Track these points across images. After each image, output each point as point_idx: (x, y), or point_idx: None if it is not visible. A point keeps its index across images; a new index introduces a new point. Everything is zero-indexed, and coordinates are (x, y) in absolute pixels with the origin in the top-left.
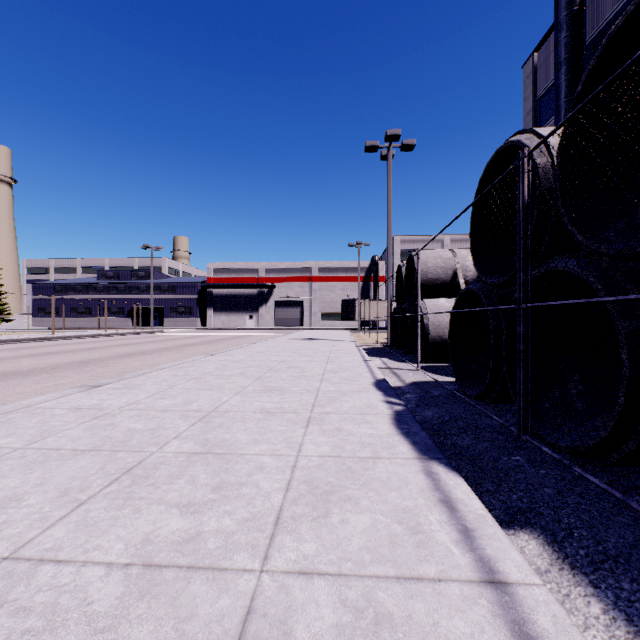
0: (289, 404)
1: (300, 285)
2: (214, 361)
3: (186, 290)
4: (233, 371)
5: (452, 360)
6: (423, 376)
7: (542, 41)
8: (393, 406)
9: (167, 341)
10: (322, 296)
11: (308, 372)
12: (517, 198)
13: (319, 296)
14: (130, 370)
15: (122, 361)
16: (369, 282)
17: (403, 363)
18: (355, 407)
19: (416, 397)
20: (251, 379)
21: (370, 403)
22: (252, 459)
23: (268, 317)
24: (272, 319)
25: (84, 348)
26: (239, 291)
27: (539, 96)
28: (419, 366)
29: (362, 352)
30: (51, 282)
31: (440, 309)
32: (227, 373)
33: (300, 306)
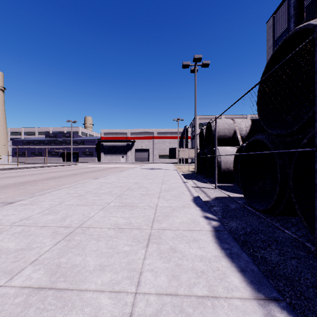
0: (136, 219)
1: (148, 141)
2: (96, 183)
3: (90, 143)
4: (105, 190)
5: (241, 184)
6: (220, 193)
7: (278, 8)
8: (210, 221)
9: (77, 170)
10: (159, 146)
11: (150, 191)
12: (315, 63)
13: (157, 146)
14: (47, 188)
15: (46, 182)
16: (183, 139)
17: (206, 183)
18: (183, 223)
19: (220, 209)
20: (114, 196)
21: (193, 218)
22: (90, 300)
23: (131, 157)
24: (133, 158)
25: (30, 174)
26: (117, 144)
27: (276, 38)
28: (216, 186)
29: (181, 177)
30: (21, 139)
31: (227, 152)
32: (101, 191)
33: (148, 151)
